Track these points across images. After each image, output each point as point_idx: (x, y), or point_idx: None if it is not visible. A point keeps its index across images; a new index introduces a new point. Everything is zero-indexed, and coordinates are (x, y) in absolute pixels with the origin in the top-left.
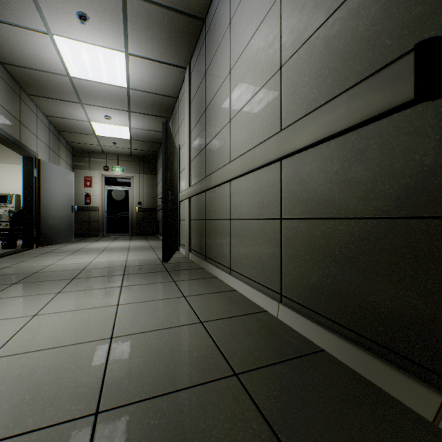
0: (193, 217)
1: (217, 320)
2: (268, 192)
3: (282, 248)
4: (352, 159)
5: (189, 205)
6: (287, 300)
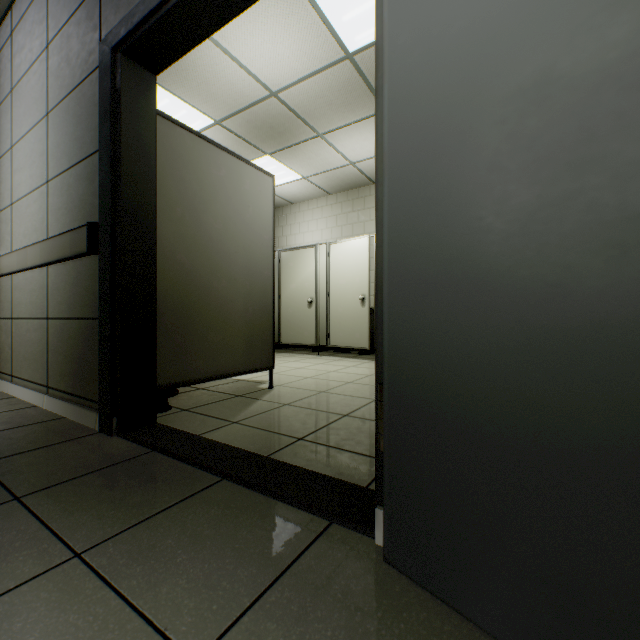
0: None
1: None
2: (41, 293)
3: (49, 345)
4: (78, 278)
5: None
6: (52, 389)
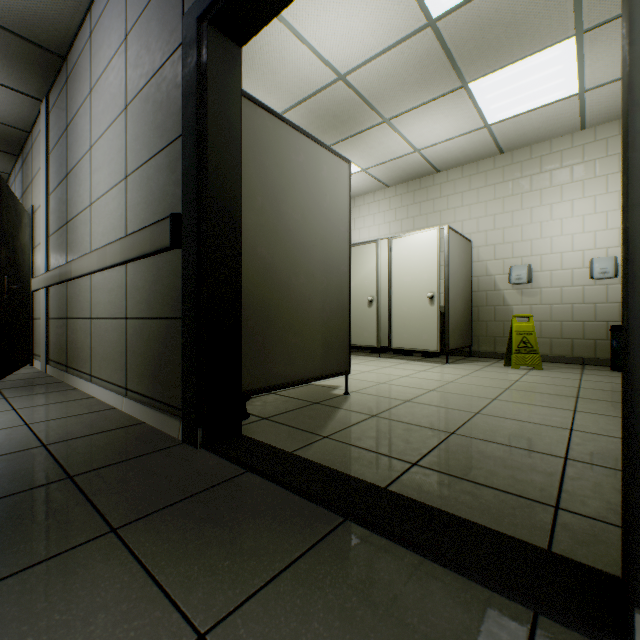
0: (53, 315)
1: (50, 420)
2: (119, 292)
3: (127, 346)
4: (158, 275)
5: (47, 298)
6: (130, 392)
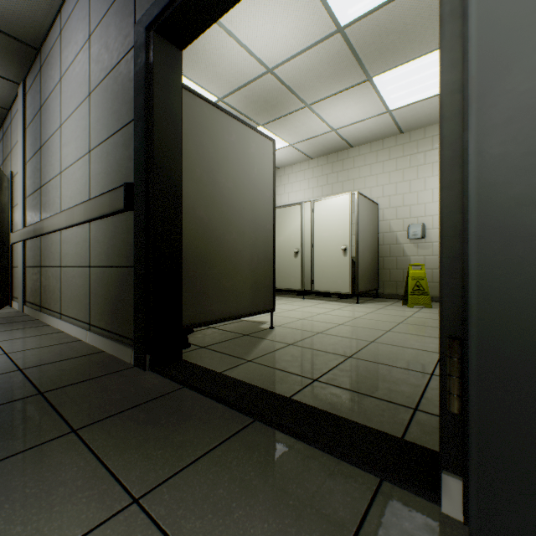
0: (29, 264)
1: (26, 350)
2: (84, 245)
3: (91, 289)
4: (115, 232)
5: (24, 249)
6: (93, 327)
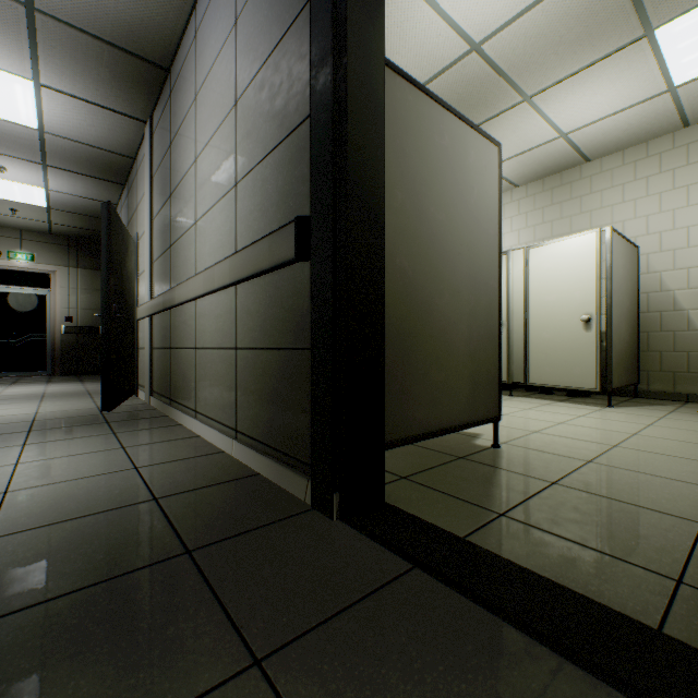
0: (157, 345)
1: (159, 464)
2: (228, 318)
3: (237, 381)
4: (276, 296)
5: (151, 326)
6: (241, 434)
